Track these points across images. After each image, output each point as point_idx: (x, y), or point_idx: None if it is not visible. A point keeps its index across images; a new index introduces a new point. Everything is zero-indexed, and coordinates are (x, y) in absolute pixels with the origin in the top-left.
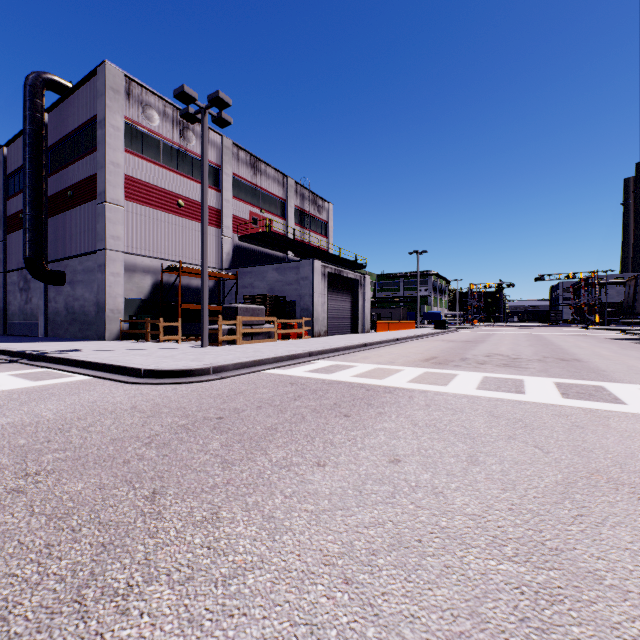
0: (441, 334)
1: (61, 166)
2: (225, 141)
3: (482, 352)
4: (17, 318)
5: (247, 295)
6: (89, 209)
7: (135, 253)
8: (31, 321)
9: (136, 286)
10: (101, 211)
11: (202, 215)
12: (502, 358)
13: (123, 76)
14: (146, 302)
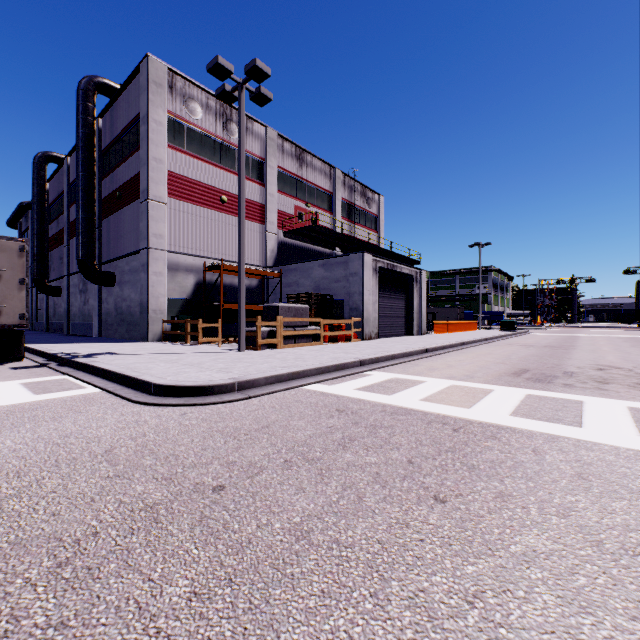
0: (511, 337)
1: (111, 168)
2: (269, 132)
3: (586, 363)
4: (77, 319)
5: (291, 294)
6: (134, 208)
7: (177, 251)
8: (88, 321)
9: (179, 286)
10: (144, 209)
11: (239, 203)
12: (625, 373)
13: (165, 69)
14: (189, 302)
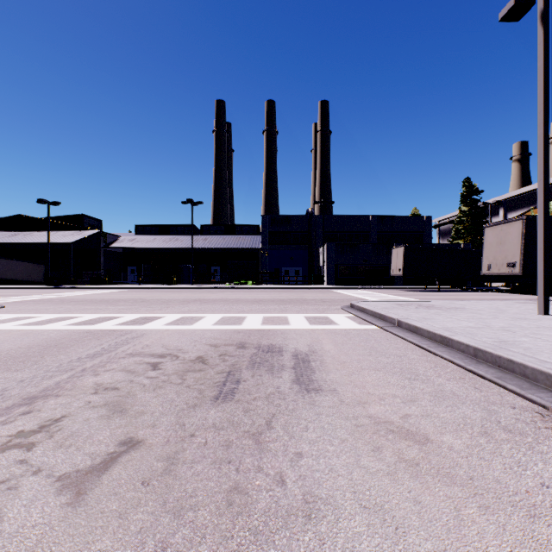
0: None
1: None
2: None
3: None
4: None
5: None
6: None
7: None
8: None
9: None
10: None
11: None
12: None
13: None
14: None
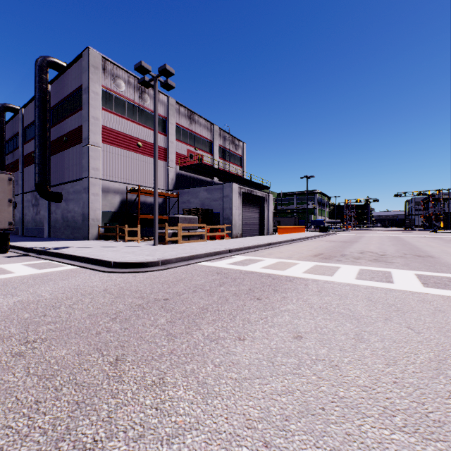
0: (324, 236)
1: (59, 120)
2: (170, 100)
3: (356, 250)
4: (30, 224)
5: (185, 208)
6: (78, 149)
7: (108, 179)
8: (39, 226)
9: (109, 202)
10: (85, 151)
11: (154, 152)
12: (372, 254)
13: (100, 57)
14: (116, 213)
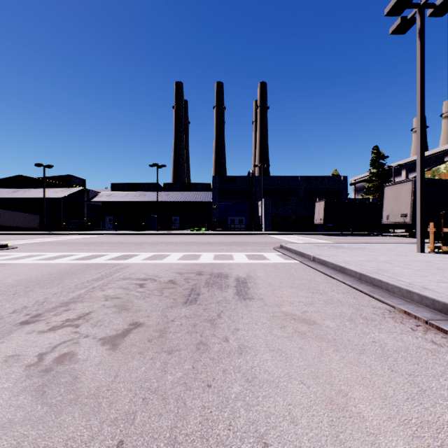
0: None
1: None
2: None
3: None
4: None
5: None
6: None
7: None
8: None
9: None
10: None
11: None
12: None
13: None
14: None
